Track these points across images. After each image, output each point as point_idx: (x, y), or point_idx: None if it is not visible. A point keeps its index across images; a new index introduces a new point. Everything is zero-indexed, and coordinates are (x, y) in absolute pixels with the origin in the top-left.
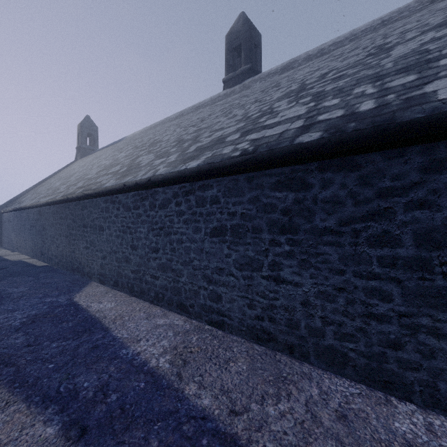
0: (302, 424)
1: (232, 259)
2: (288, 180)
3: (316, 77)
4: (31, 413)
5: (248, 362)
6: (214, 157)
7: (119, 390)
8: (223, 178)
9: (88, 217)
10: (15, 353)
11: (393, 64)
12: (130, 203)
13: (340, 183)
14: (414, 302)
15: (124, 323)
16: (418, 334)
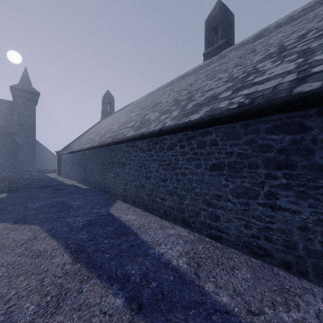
0: None
1: (230, 188)
2: (285, 125)
3: (294, 38)
4: (104, 287)
5: (250, 271)
6: (213, 110)
7: (156, 279)
8: (220, 126)
9: (115, 157)
10: (84, 244)
11: None
12: (145, 147)
13: None
14: None
15: (146, 230)
16: None
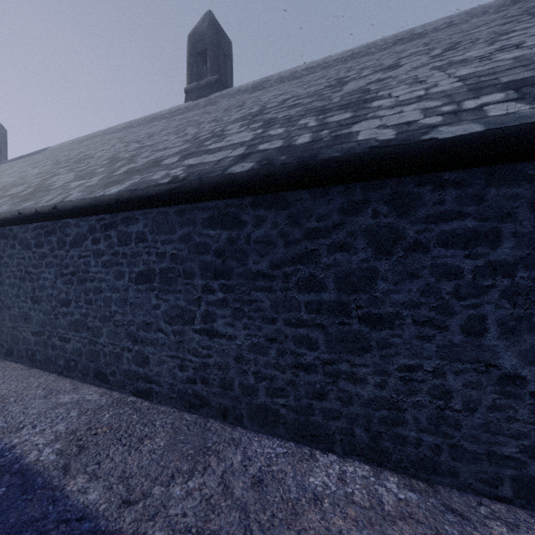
0: (209, 500)
1: (162, 311)
2: (222, 216)
3: (278, 101)
4: None
5: (170, 436)
6: (141, 183)
7: None
8: (151, 210)
9: None
10: None
11: (340, 99)
12: (31, 239)
13: (272, 221)
14: (336, 348)
15: (6, 406)
16: (339, 382)
